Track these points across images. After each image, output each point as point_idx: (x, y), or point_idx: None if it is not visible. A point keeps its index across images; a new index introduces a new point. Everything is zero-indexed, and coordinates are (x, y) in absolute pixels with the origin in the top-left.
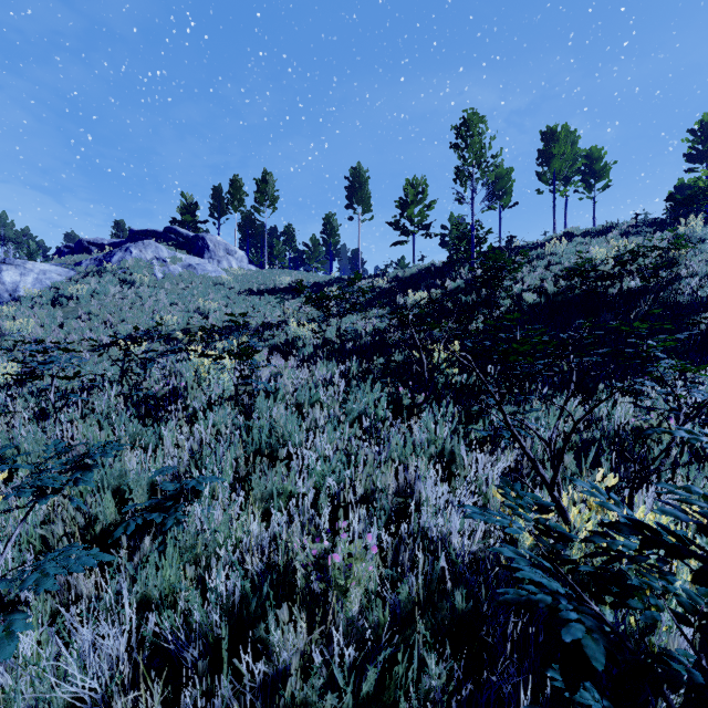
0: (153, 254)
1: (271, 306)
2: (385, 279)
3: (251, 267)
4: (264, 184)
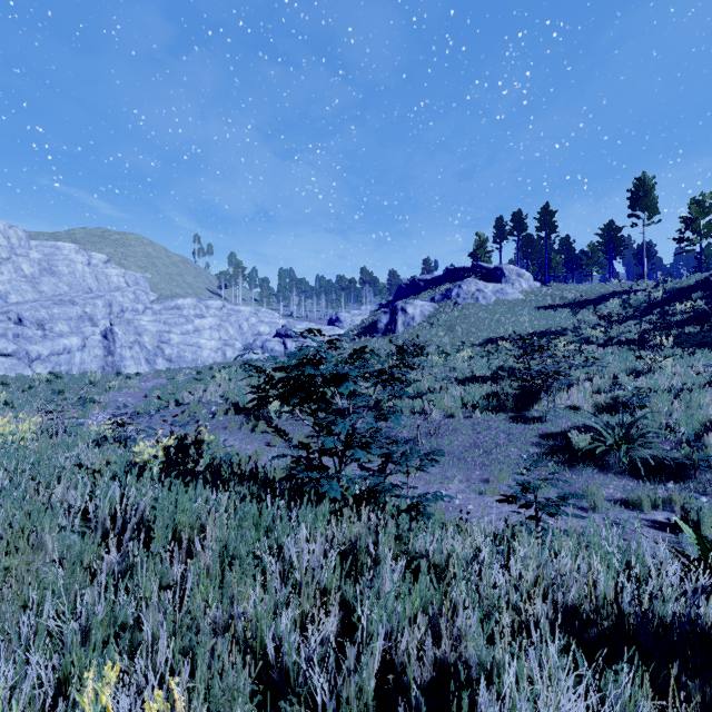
0: (474, 288)
1: (565, 317)
2: (661, 291)
3: (536, 283)
4: (546, 214)
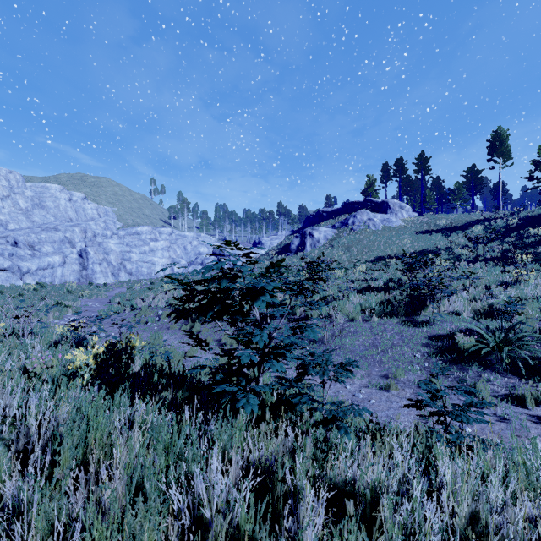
0: (366, 217)
1: (439, 240)
2: (516, 219)
3: (414, 214)
4: (422, 160)
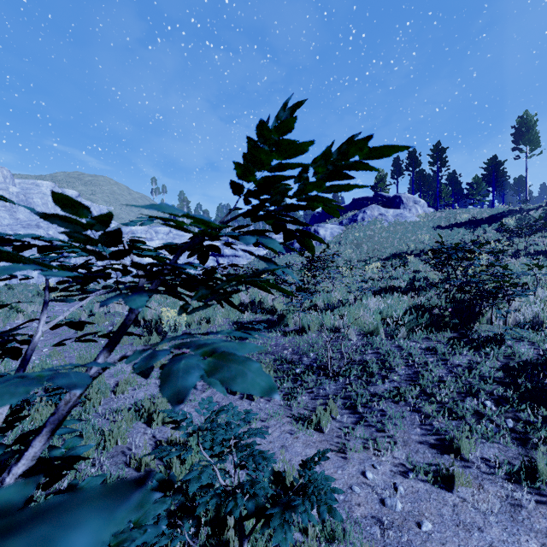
0: (377, 212)
1: (462, 235)
2: None
3: (430, 209)
4: (438, 150)
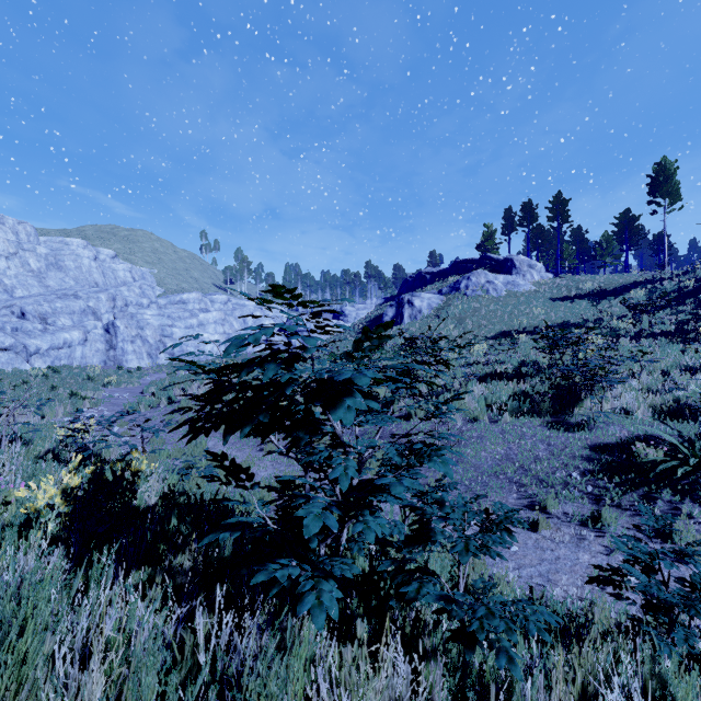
0: (484, 279)
1: (584, 309)
2: (692, 280)
3: (548, 275)
4: (558, 203)
